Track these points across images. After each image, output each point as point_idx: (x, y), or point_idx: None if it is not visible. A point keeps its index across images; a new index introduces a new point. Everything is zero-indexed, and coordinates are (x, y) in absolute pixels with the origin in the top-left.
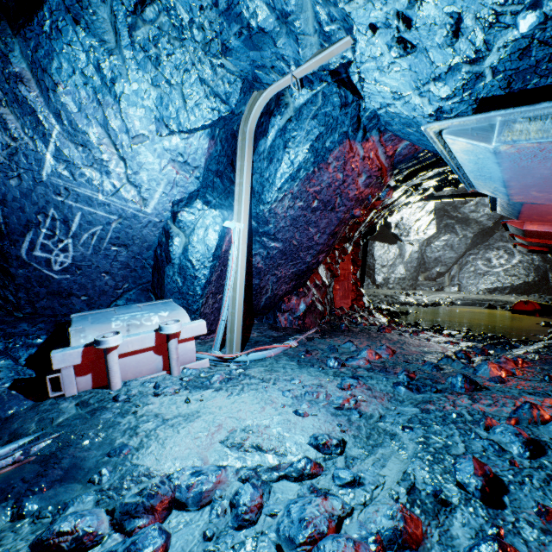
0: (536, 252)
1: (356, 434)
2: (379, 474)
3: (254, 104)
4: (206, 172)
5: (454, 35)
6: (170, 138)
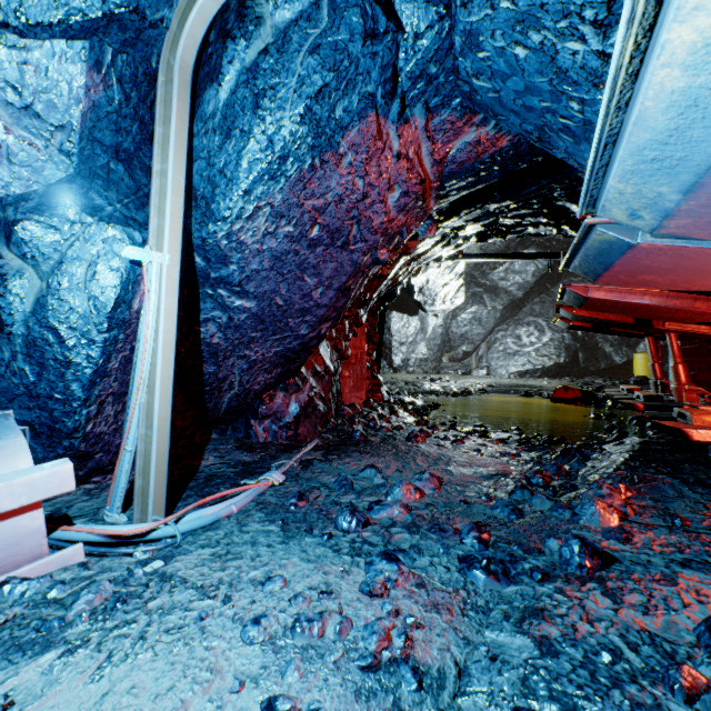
0: (577, 328)
1: None
2: None
3: (191, 9)
4: (88, 142)
5: None
6: None
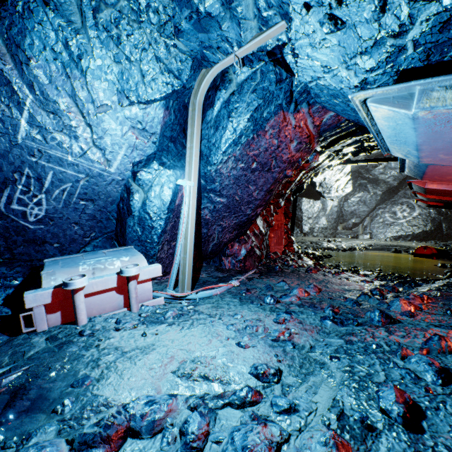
0: (434, 206)
1: (291, 363)
2: (311, 401)
3: (203, 80)
4: (162, 137)
5: (382, 10)
6: (130, 108)
